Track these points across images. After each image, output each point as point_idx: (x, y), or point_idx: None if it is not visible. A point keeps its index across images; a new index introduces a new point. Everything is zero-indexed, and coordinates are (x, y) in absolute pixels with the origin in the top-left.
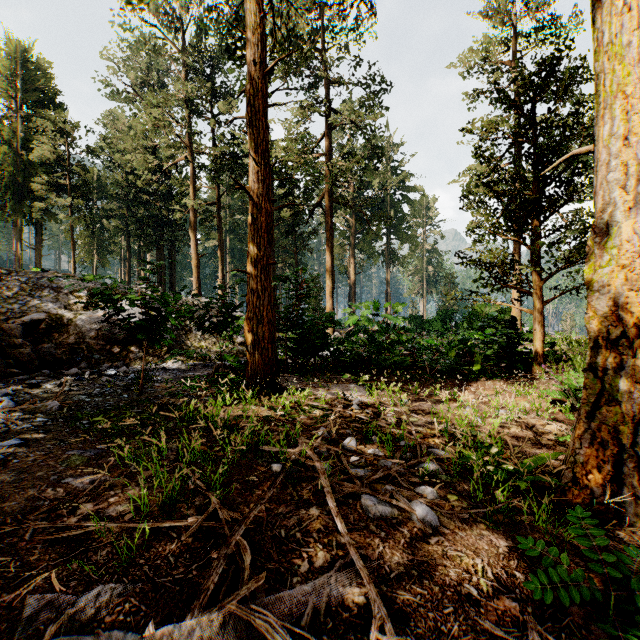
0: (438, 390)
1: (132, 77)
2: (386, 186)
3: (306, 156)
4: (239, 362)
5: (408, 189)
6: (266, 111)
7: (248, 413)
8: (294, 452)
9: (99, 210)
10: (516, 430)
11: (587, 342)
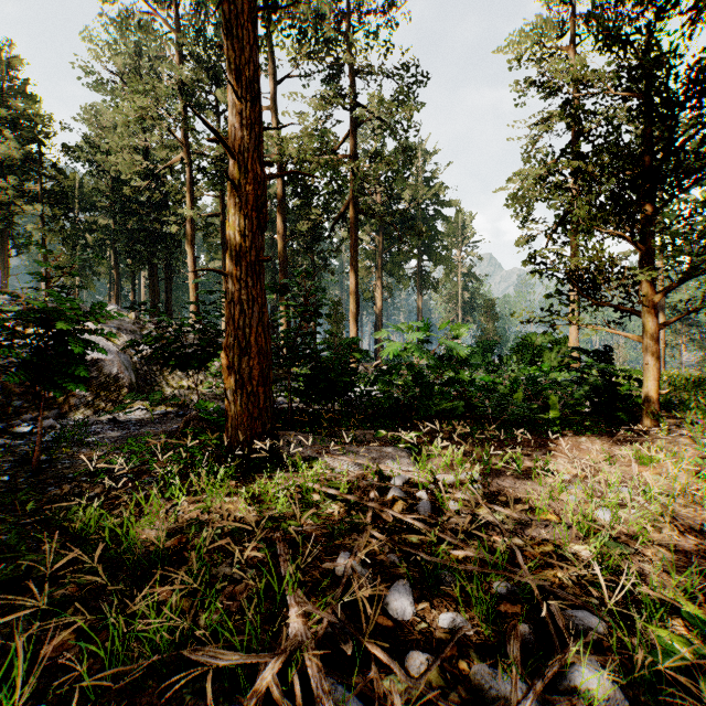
0: (520, 456)
1: (118, 63)
2: (418, 199)
3: (325, 157)
4: (221, 412)
5: (442, 204)
6: (254, 16)
7: (210, 514)
8: (272, 671)
9: (82, 223)
10: (672, 534)
11: (679, 379)
